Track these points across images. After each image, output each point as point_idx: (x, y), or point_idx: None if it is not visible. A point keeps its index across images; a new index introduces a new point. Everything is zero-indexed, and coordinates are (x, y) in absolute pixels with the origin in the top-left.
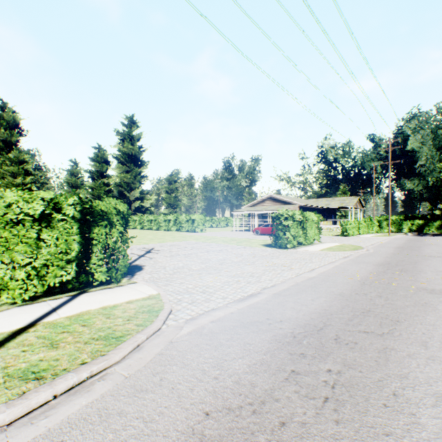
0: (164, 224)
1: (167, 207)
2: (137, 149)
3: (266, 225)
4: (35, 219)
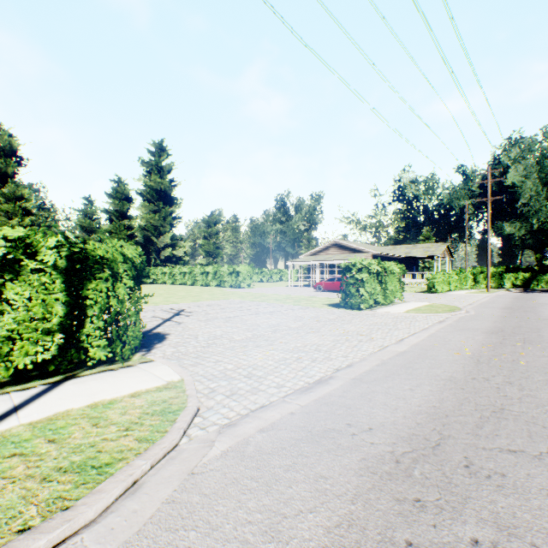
0: (200, 278)
1: (205, 256)
2: (167, 183)
3: (331, 279)
4: None
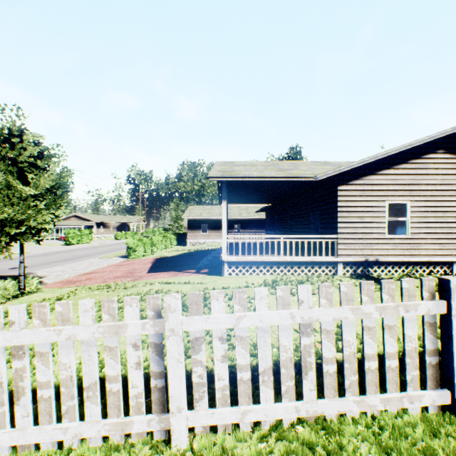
0: None
1: None
2: None
3: None
4: None
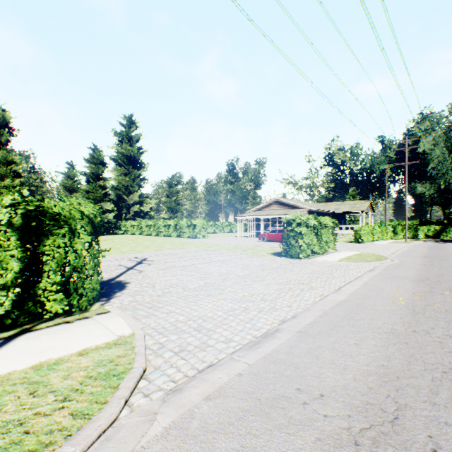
0: (163, 230)
1: (167, 211)
2: (135, 150)
3: (273, 231)
4: None
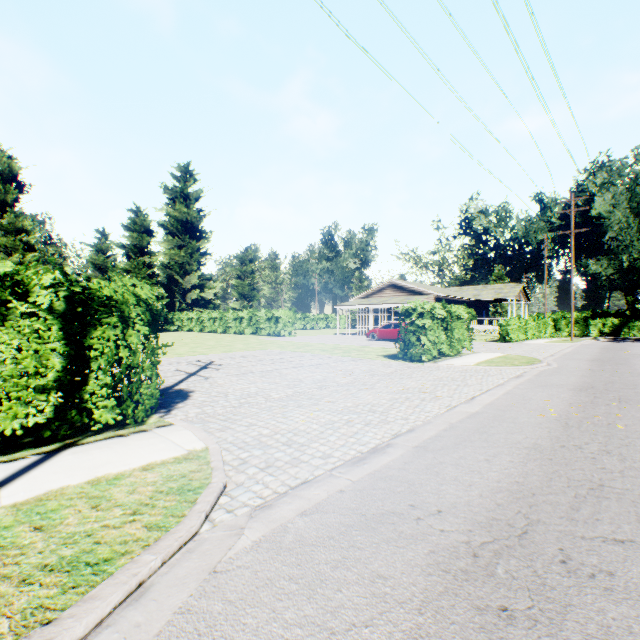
0: (233, 325)
1: (239, 299)
2: (194, 213)
3: (386, 326)
4: None
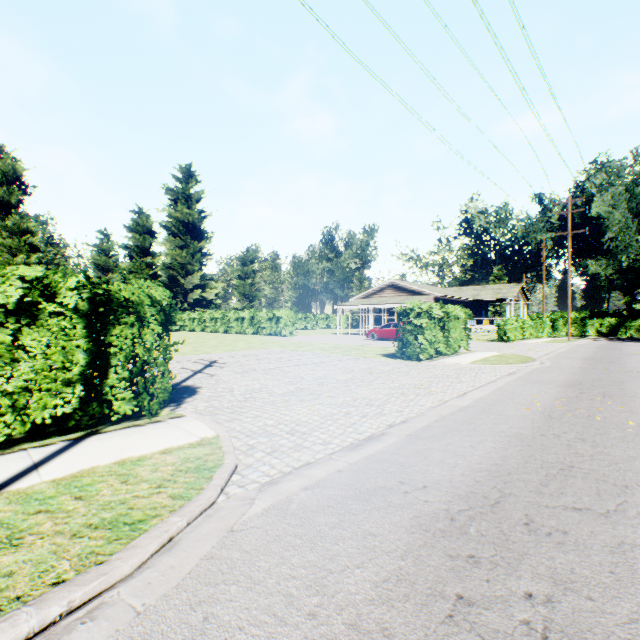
0: (235, 325)
1: (240, 299)
2: (195, 214)
3: (386, 325)
4: (9, 313)
